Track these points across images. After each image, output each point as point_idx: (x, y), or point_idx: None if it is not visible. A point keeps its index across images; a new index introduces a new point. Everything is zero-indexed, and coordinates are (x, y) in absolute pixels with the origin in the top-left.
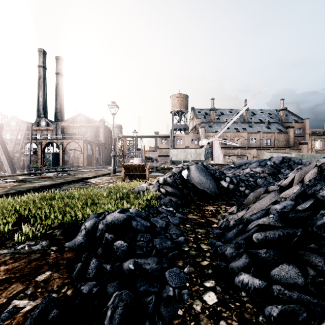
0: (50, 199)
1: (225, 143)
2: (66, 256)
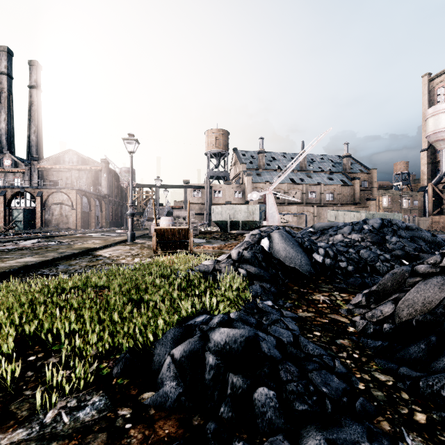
0: (57, 294)
1: (277, 197)
2: (164, 434)
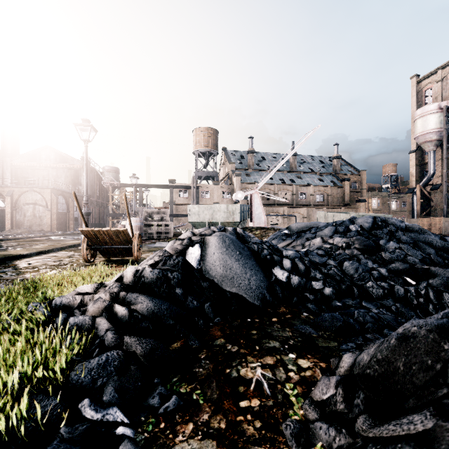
0: None
1: (267, 198)
2: None
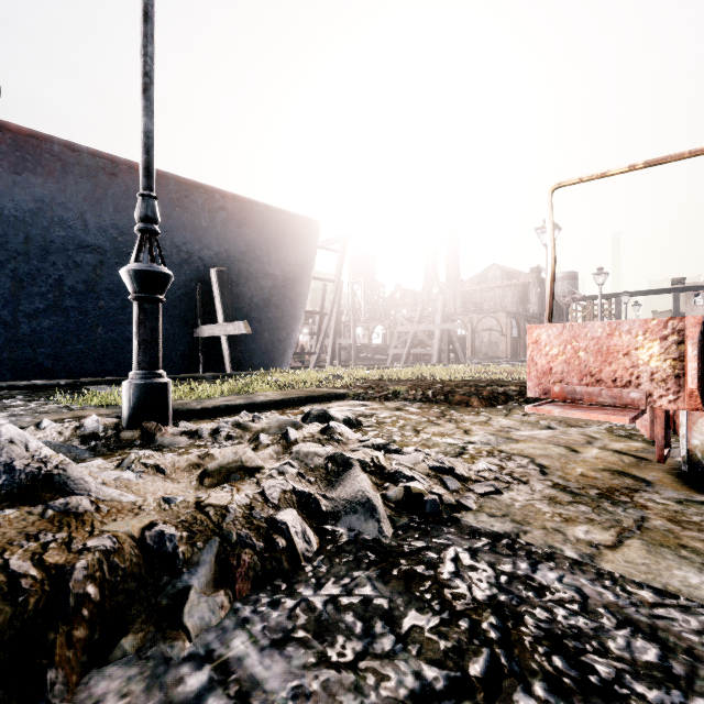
0: None
1: None
2: None
